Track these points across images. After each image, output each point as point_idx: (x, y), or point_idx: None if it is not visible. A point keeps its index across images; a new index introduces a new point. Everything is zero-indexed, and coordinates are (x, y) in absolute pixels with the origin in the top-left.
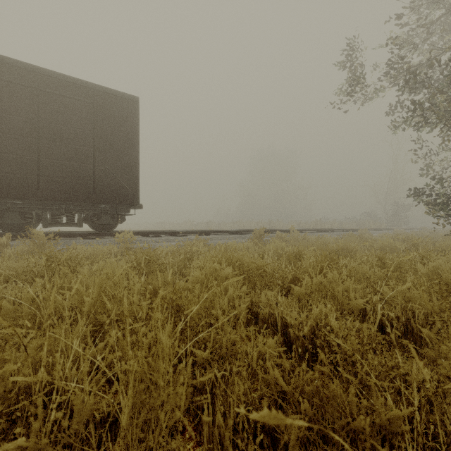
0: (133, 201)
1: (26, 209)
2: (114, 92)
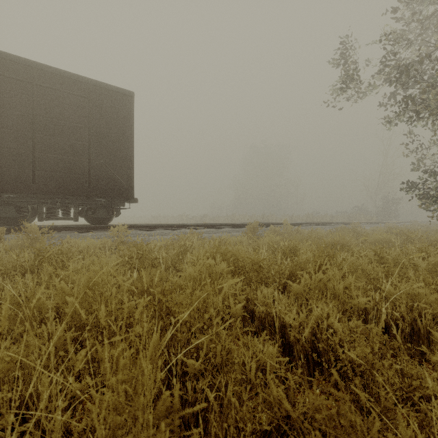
0: (128, 195)
1: (21, 203)
2: (109, 87)
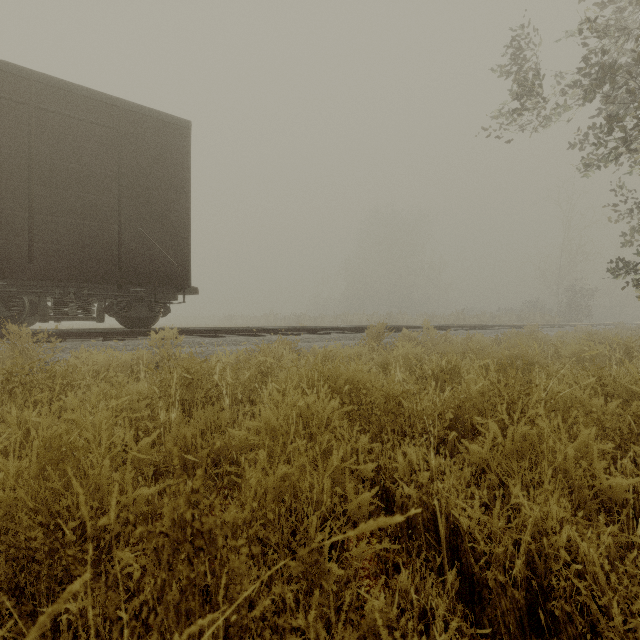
0: (182, 281)
1: (13, 294)
2: (151, 113)
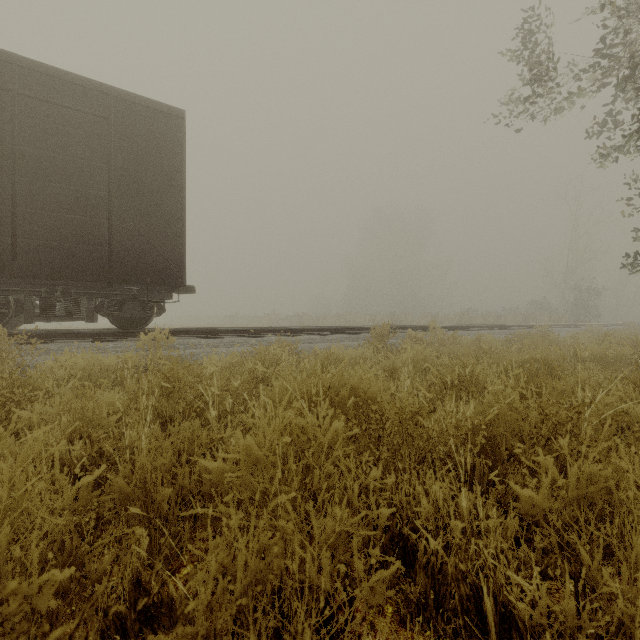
0: (176, 279)
1: None
2: (144, 101)
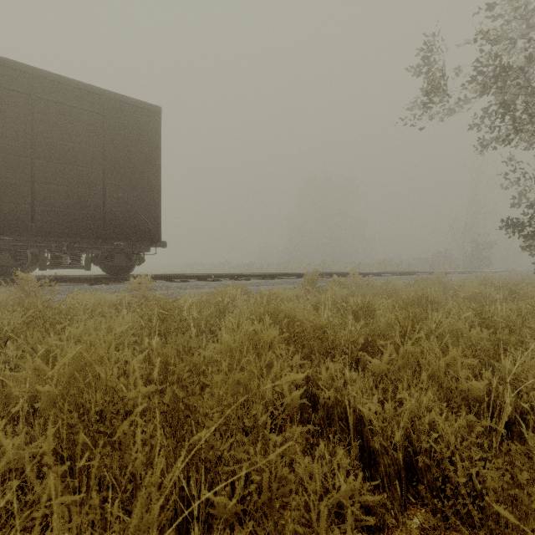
0: (154, 237)
1: (18, 247)
2: (130, 100)
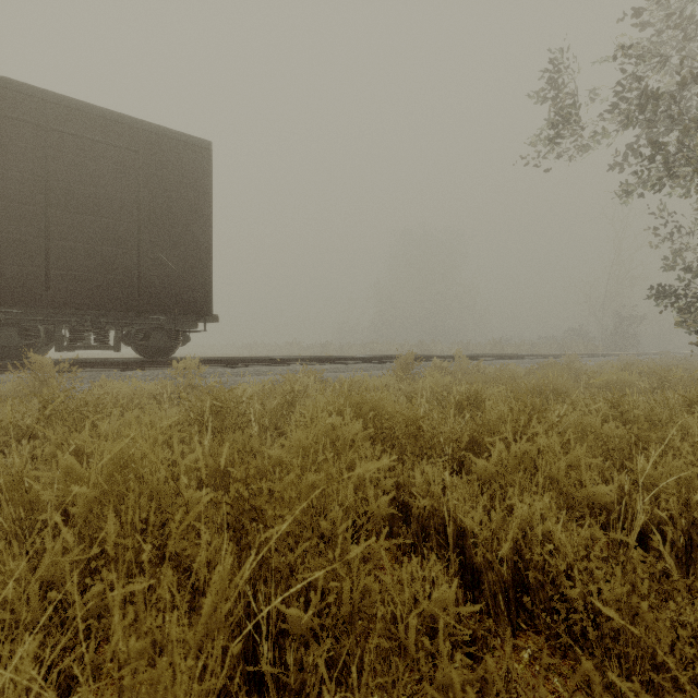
0: (202, 309)
1: (28, 322)
2: (171, 133)
